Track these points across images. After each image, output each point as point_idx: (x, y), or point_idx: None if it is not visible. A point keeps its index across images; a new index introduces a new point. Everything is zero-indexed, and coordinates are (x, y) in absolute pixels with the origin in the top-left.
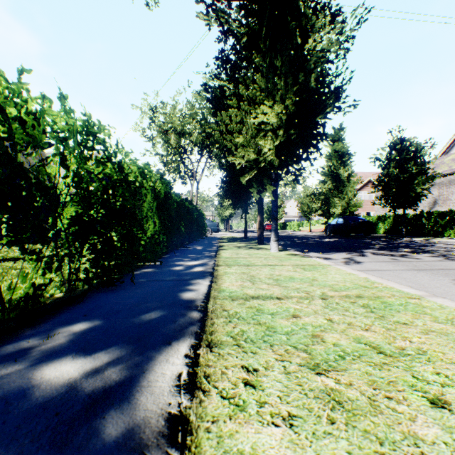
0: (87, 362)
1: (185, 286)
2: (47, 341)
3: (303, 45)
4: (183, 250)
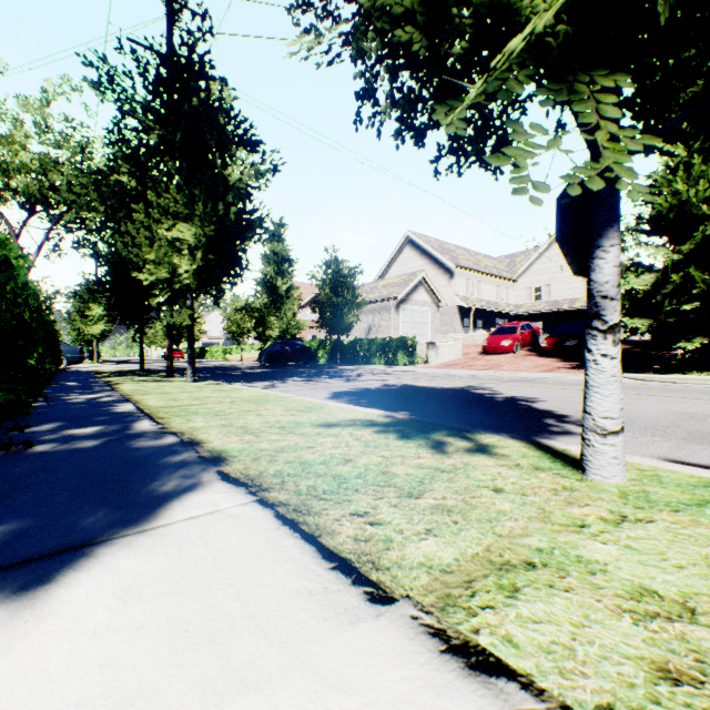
0: (91, 429)
1: (111, 407)
2: (40, 430)
3: (225, 159)
4: (51, 387)
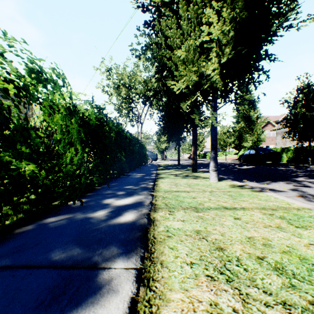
0: None
1: (67, 311)
2: None
3: None
4: (122, 179)
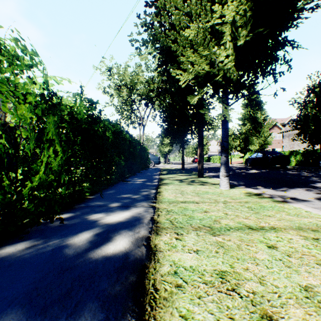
0: None
1: None
2: None
3: None
4: (120, 185)
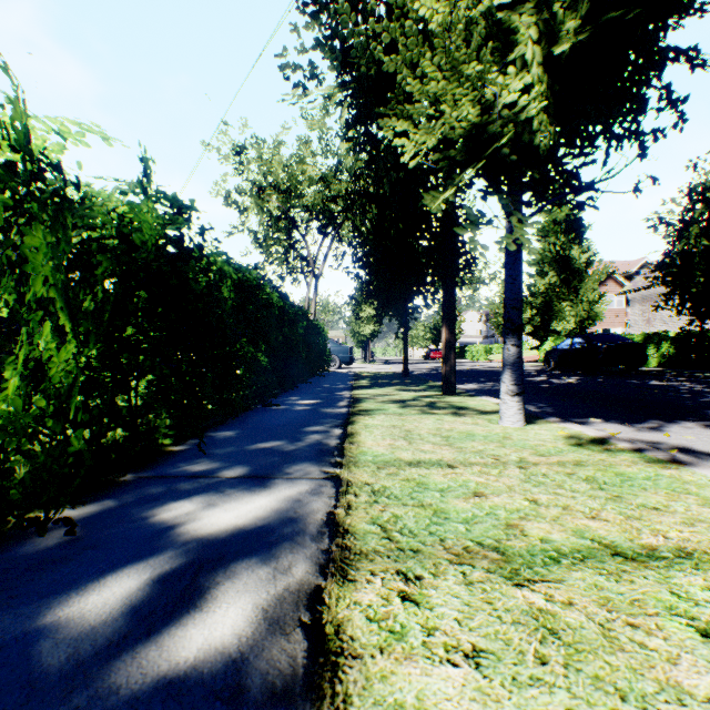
0: None
1: None
2: None
3: None
4: (255, 416)
